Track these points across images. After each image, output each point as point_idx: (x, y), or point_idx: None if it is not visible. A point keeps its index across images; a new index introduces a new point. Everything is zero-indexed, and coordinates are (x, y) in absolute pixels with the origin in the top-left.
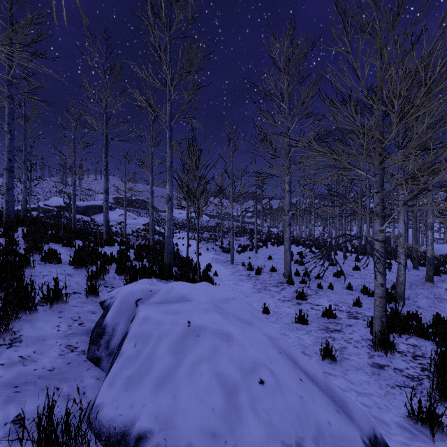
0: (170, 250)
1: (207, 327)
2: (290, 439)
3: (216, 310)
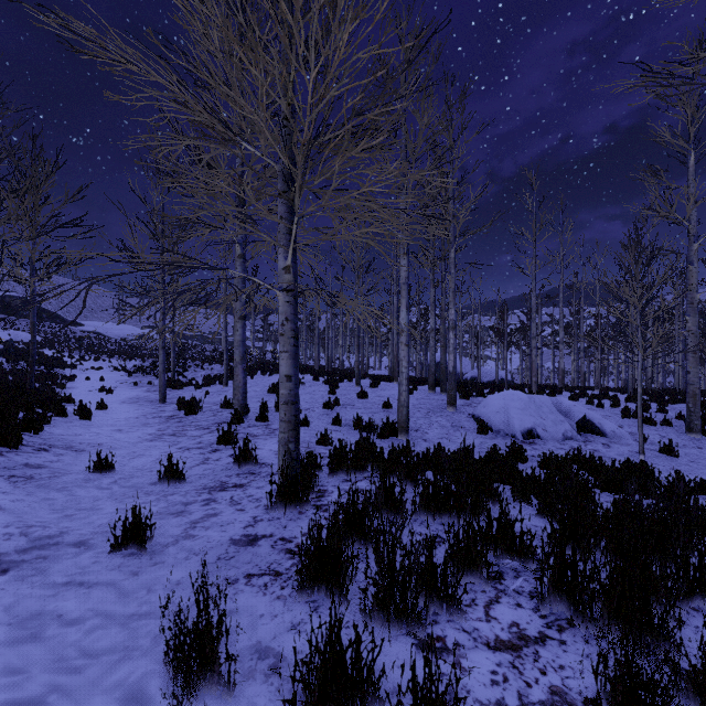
0: None
1: None
2: None
3: None
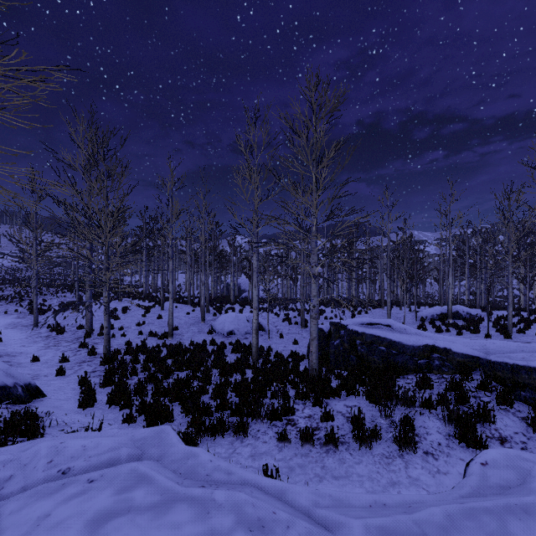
0: None
1: None
2: None
3: None
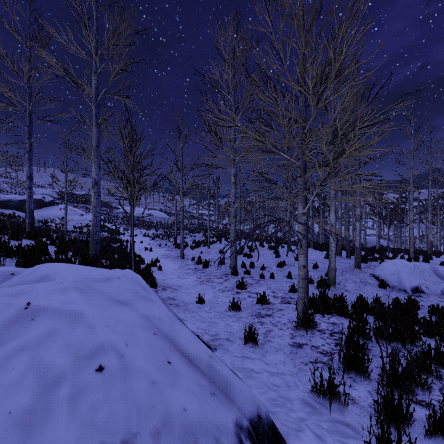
0: (97, 240)
1: (50, 308)
2: (115, 438)
3: (81, 289)
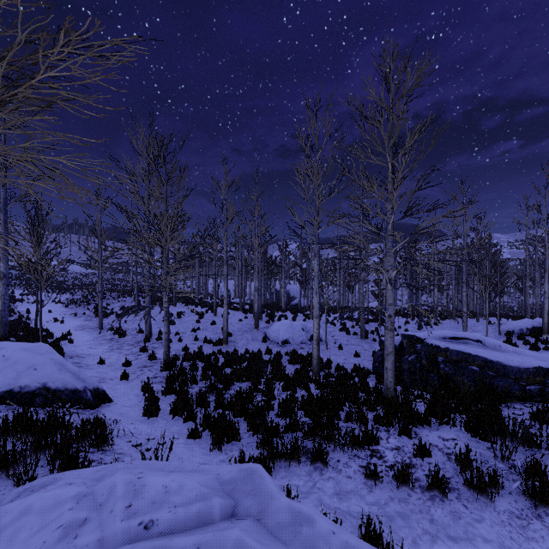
0: (5, 322)
1: (14, 356)
2: (42, 381)
3: (23, 350)
